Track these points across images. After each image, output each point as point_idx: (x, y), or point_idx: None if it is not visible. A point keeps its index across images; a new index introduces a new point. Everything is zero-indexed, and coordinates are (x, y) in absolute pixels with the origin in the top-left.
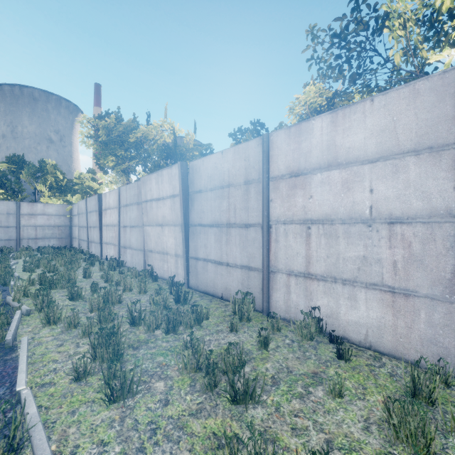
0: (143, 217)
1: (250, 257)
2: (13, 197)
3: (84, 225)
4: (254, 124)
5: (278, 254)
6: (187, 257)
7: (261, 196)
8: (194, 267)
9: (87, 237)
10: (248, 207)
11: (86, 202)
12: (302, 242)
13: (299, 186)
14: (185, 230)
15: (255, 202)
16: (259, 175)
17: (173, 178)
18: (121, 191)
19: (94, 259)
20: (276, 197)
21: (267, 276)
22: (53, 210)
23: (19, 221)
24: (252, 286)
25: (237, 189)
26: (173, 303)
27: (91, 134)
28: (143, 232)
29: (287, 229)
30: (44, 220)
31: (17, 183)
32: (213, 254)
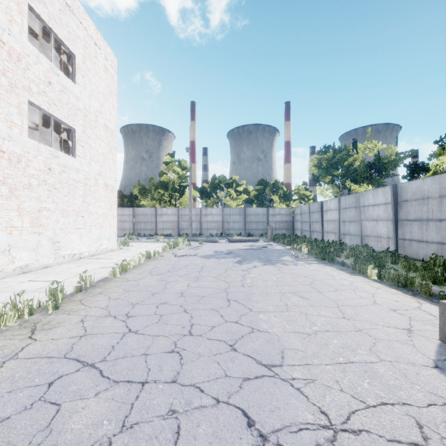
0: (361, 215)
1: (443, 237)
2: (261, 204)
3: (307, 220)
4: None
5: None
6: (396, 238)
7: None
8: (402, 244)
9: (309, 228)
10: (441, 210)
11: (309, 206)
12: None
13: None
14: (395, 223)
15: None
16: None
17: (386, 193)
18: (341, 199)
19: (324, 240)
20: None
21: None
22: (284, 212)
23: (268, 219)
24: (444, 253)
25: (434, 200)
26: (389, 259)
27: (315, 163)
28: (360, 224)
29: None
30: (279, 217)
31: (263, 196)
32: (416, 236)
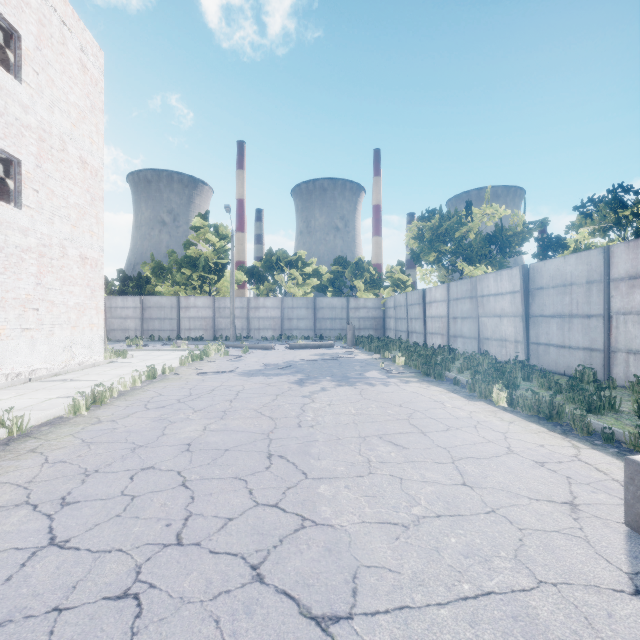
0: (478, 309)
1: (592, 341)
2: (338, 293)
3: (403, 316)
4: (613, 191)
5: (618, 337)
6: (527, 342)
7: (603, 293)
8: (535, 351)
9: (406, 328)
10: (590, 302)
11: (406, 296)
12: (639, 328)
13: (637, 286)
14: (526, 320)
15: (597, 298)
16: (600, 277)
17: (514, 277)
18: (451, 286)
19: (427, 345)
20: (616, 294)
21: (608, 355)
22: (371, 304)
23: (348, 314)
24: (594, 364)
25: (579, 287)
26: (519, 373)
27: (414, 234)
28: (477, 322)
29: (626, 318)
30: (364, 312)
31: (342, 281)
32: (555, 340)
